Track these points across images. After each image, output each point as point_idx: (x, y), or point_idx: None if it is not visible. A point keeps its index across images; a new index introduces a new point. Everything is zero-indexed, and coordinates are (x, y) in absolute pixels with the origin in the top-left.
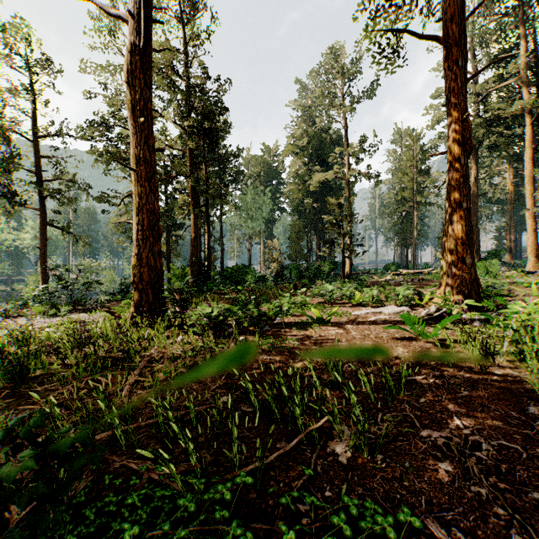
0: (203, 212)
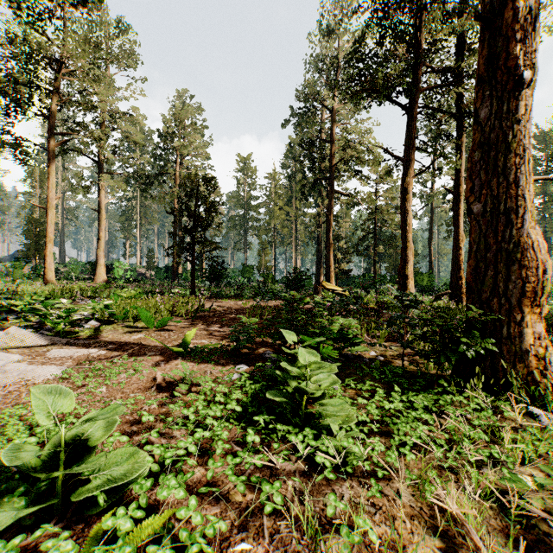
0: None
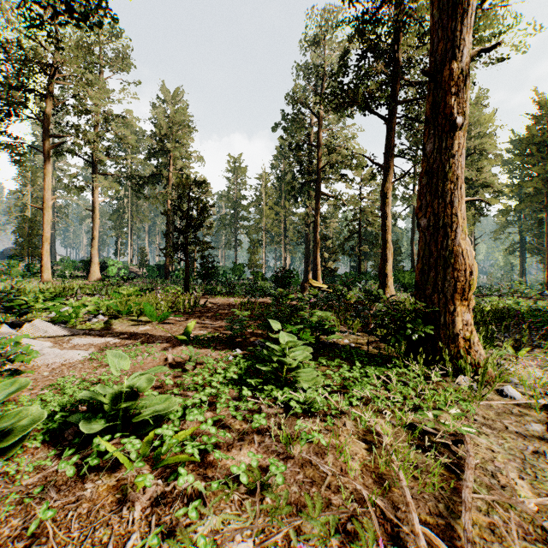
0: None
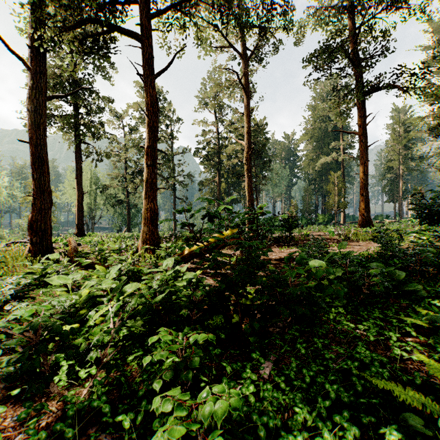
0: (253, 190)
